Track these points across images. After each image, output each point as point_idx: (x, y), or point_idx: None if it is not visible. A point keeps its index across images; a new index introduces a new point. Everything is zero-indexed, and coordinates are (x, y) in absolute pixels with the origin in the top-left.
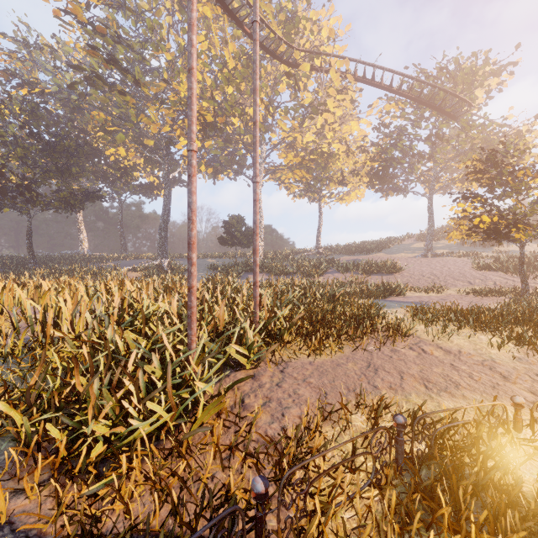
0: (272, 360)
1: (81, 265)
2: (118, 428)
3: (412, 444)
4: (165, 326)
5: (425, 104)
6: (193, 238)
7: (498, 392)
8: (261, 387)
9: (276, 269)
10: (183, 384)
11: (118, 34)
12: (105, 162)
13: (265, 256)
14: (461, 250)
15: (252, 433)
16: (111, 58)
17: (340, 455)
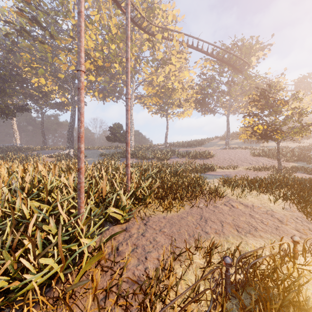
0: (139, 216)
1: (14, 153)
2: (13, 283)
3: (235, 276)
4: (63, 195)
5: (226, 63)
6: (82, 133)
7: (280, 232)
8: (130, 236)
9: (142, 156)
10: (72, 240)
11: (39, 4)
12: (31, 87)
13: (135, 148)
14: (243, 145)
15: (123, 274)
16: (34, 19)
17: (187, 287)
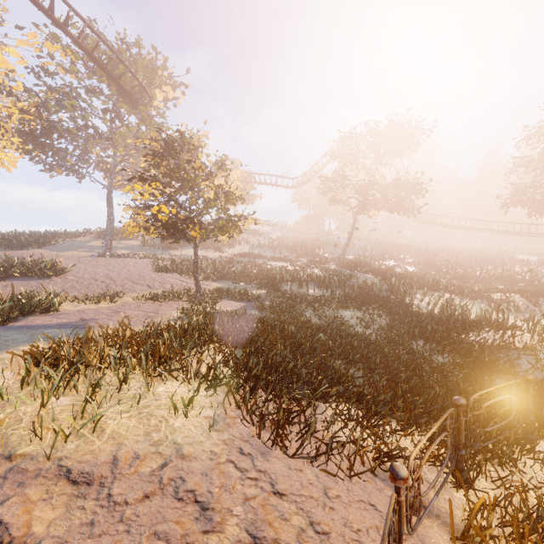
0: None
1: None
2: None
3: None
4: None
5: (102, 67)
6: None
7: None
8: None
9: None
10: None
11: None
12: None
13: None
14: (142, 251)
15: None
16: None
17: None
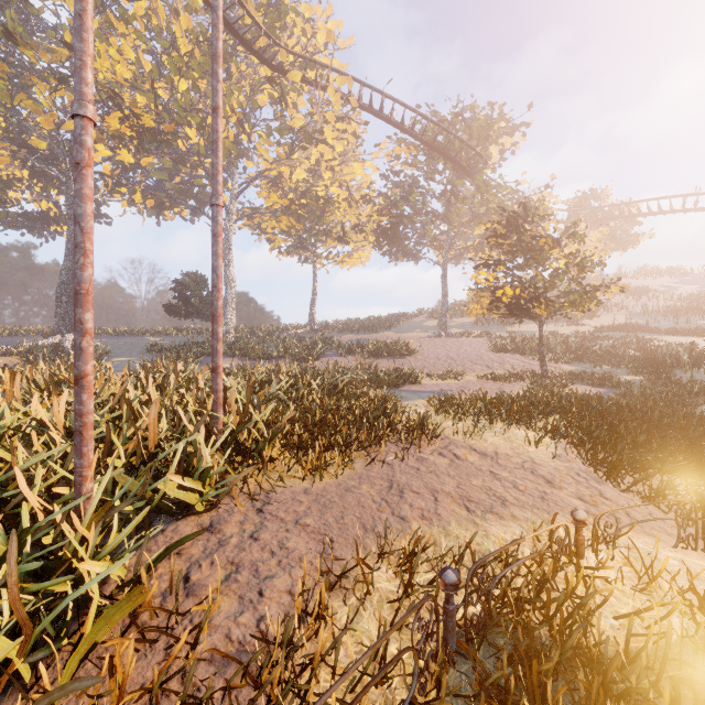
0: (244, 492)
1: None
2: None
3: (465, 609)
4: (32, 452)
5: (440, 153)
6: (87, 283)
7: (549, 505)
8: (222, 544)
9: (254, 351)
10: (56, 569)
11: None
12: None
13: (238, 334)
14: (475, 329)
15: (202, 643)
16: None
17: (359, 650)
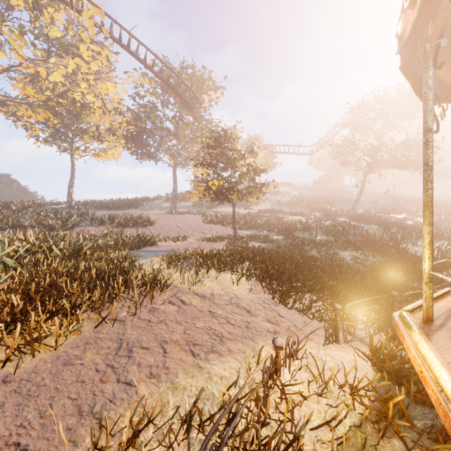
0: None
1: None
2: None
3: None
4: None
5: (172, 89)
6: None
7: (252, 332)
8: None
9: (2, 221)
10: None
11: None
12: None
13: None
14: (194, 209)
15: None
16: None
17: None
